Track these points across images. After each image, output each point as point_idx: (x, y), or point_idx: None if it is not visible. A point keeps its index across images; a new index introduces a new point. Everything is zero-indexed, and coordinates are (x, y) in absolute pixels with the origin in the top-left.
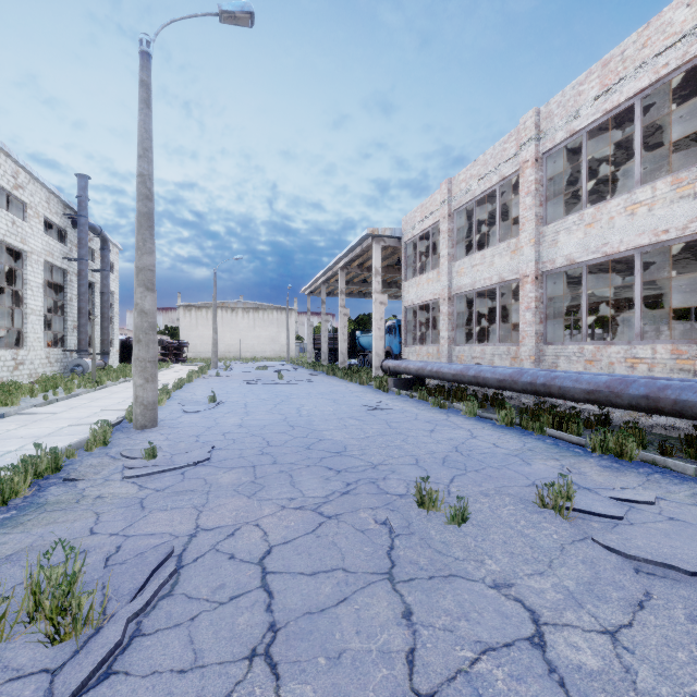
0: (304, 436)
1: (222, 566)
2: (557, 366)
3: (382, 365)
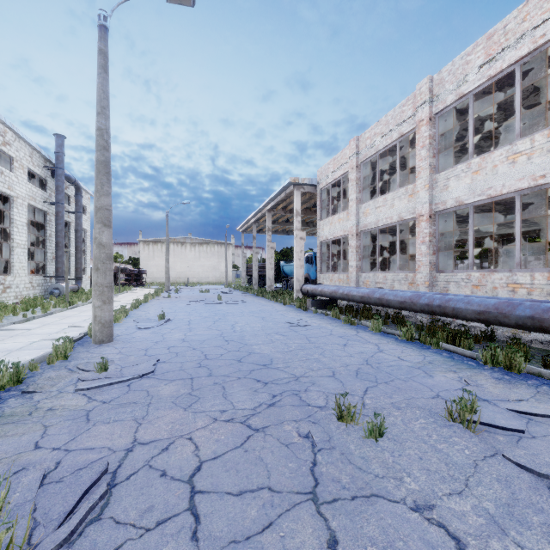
0: (236, 349)
1: (153, 485)
2: (447, 290)
3: (302, 288)
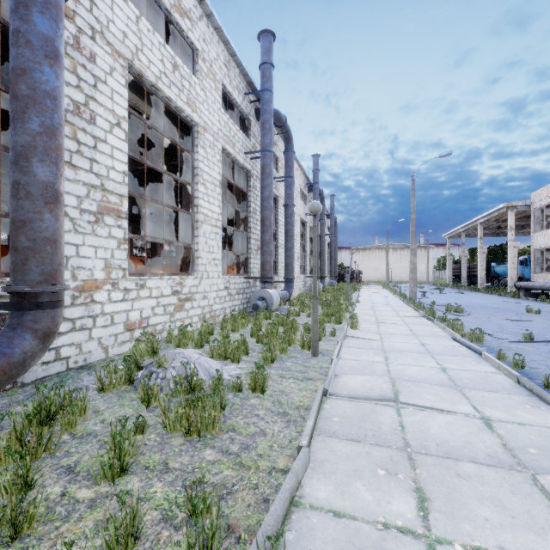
0: (479, 305)
1: (478, 313)
2: None
3: (515, 284)
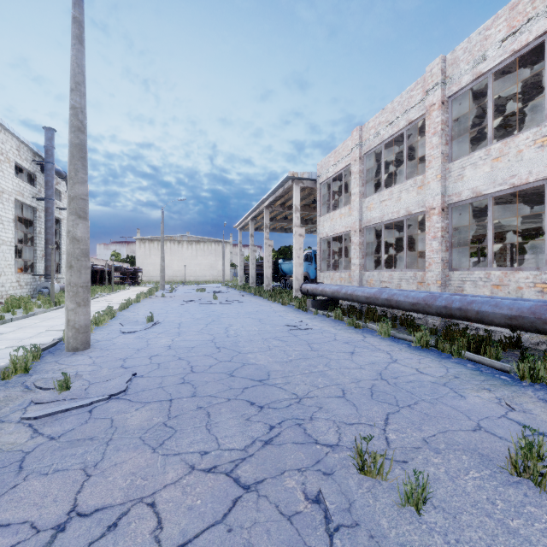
0: (228, 359)
1: None
2: (463, 290)
3: (301, 288)
